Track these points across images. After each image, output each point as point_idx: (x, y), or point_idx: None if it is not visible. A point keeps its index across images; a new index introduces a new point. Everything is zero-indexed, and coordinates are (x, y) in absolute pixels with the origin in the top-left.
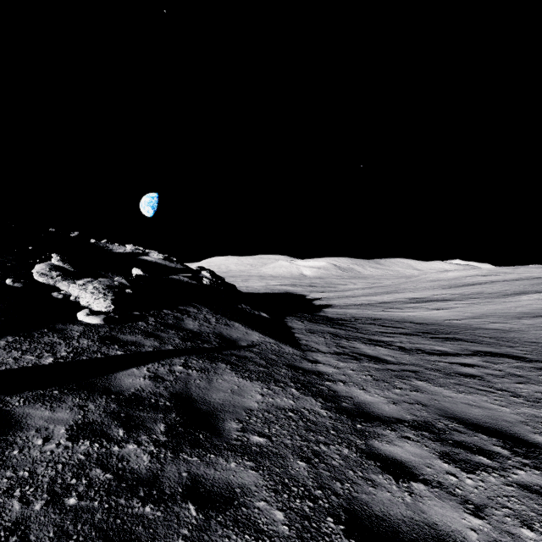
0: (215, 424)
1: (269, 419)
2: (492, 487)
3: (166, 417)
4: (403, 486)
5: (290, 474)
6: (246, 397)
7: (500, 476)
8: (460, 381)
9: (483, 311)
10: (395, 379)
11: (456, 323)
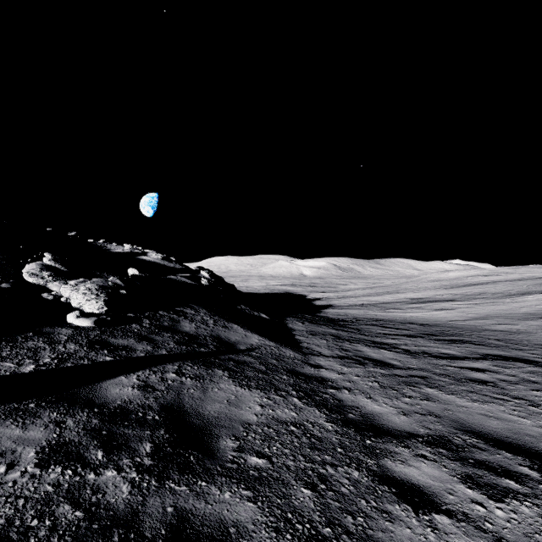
0: (208, 443)
1: (269, 435)
2: (526, 520)
3: (153, 435)
4: (424, 519)
5: (293, 506)
6: (244, 409)
7: (533, 505)
8: (472, 388)
9: (487, 311)
10: (403, 386)
11: (460, 325)
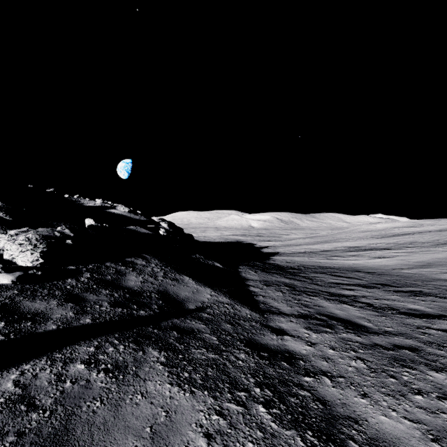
0: None
1: None
2: None
3: None
4: None
5: None
6: None
7: None
8: None
9: (426, 260)
10: (399, 369)
11: (407, 273)
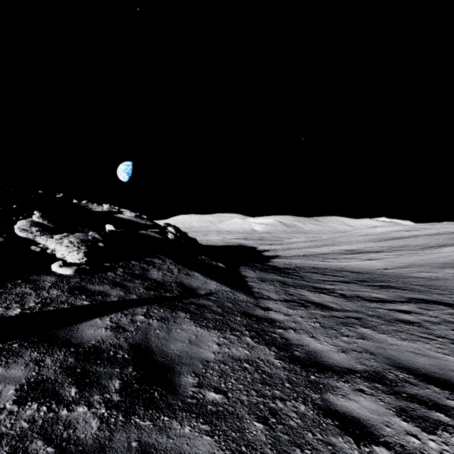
0: (171, 379)
1: (225, 372)
2: None
3: (122, 372)
4: (365, 451)
5: (247, 440)
6: (203, 347)
7: None
8: (401, 328)
9: (409, 261)
10: (341, 326)
11: (387, 272)
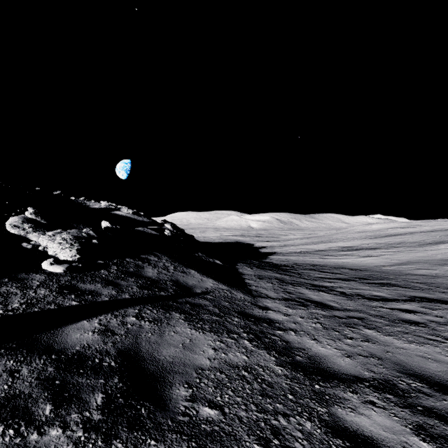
0: (161, 391)
1: (222, 381)
2: None
3: (107, 384)
4: None
5: None
6: (198, 353)
7: None
8: (406, 329)
9: (407, 258)
10: (344, 328)
11: (386, 269)
